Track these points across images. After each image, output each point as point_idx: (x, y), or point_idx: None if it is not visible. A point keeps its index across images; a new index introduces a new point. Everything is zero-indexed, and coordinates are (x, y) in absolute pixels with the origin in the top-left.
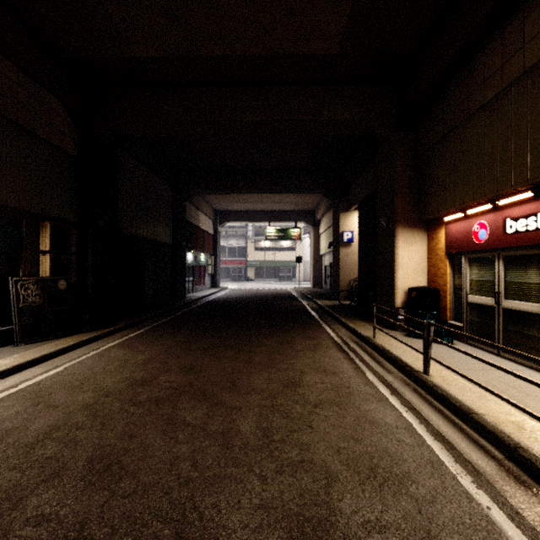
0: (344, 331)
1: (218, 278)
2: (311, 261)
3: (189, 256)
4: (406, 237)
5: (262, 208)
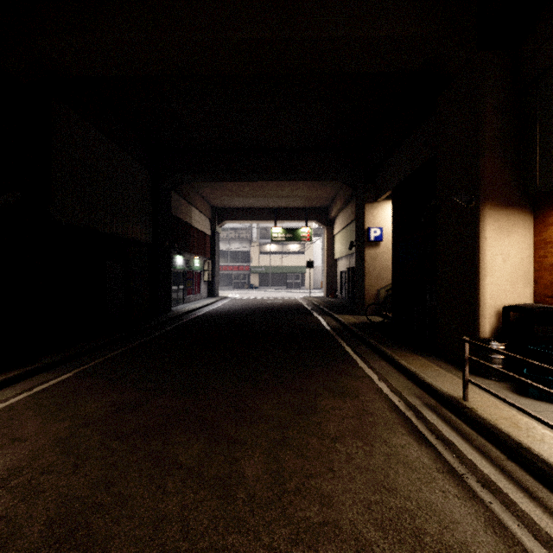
0: (397, 375)
1: (217, 286)
2: (324, 267)
3: (178, 259)
4: (498, 223)
5: (267, 205)
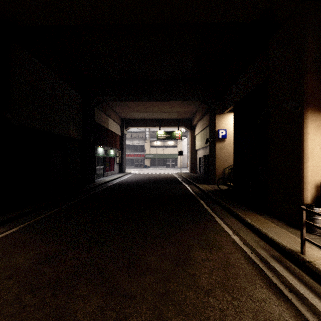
0: (245, 230)
1: (124, 166)
2: (189, 154)
3: (100, 150)
4: (317, 122)
5: (155, 117)
